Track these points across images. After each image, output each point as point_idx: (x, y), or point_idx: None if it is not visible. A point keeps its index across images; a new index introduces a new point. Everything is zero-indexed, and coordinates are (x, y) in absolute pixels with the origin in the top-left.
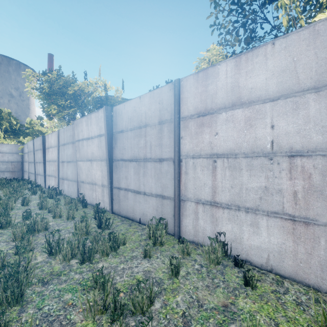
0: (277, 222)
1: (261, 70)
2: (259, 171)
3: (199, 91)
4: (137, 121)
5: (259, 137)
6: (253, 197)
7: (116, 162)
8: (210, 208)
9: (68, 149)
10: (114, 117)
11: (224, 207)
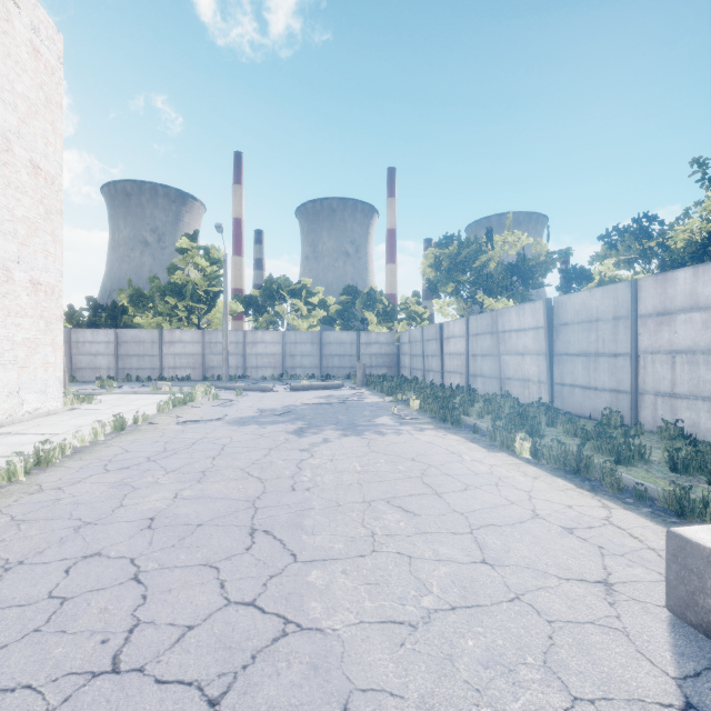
0: None
1: None
2: None
3: (658, 292)
4: (586, 315)
5: None
6: (709, 388)
7: (558, 357)
8: (669, 399)
9: (484, 340)
10: (555, 309)
11: (683, 398)
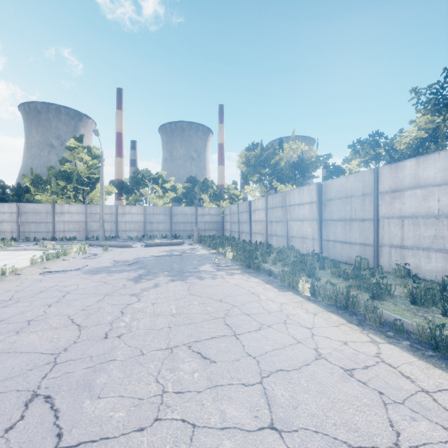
0: (441, 255)
1: (432, 168)
2: (431, 226)
3: (392, 176)
4: (343, 193)
5: (431, 206)
6: (427, 241)
7: (325, 222)
8: (400, 249)
9: (277, 212)
10: (323, 189)
11: (409, 248)
